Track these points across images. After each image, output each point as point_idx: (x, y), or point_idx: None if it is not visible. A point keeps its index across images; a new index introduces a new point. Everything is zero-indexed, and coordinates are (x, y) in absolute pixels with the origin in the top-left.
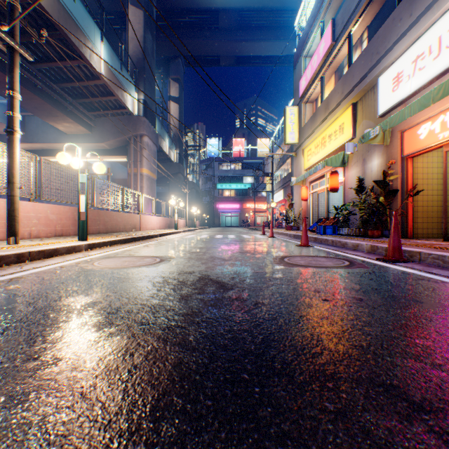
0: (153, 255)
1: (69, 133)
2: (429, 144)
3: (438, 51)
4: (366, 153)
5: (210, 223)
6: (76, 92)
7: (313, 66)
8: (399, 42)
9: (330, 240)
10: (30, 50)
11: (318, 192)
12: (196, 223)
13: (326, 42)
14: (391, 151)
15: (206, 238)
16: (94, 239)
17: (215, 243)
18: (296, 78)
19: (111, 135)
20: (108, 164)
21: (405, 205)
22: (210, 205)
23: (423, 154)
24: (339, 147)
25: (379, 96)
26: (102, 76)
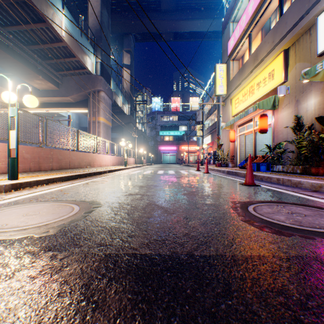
0: (77, 200)
1: (42, 89)
2: None
3: None
4: (300, 94)
5: (154, 161)
6: (44, 54)
7: (241, 26)
8: None
9: (275, 178)
10: (0, 14)
11: (246, 134)
12: (144, 161)
13: (256, 0)
14: None
15: (149, 174)
16: (32, 177)
17: (156, 179)
18: (224, 41)
19: (75, 90)
20: (76, 116)
21: None
22: (154, 147)
23: None
24: (268, 92)
25: (318, 35)
26: (63, 39)
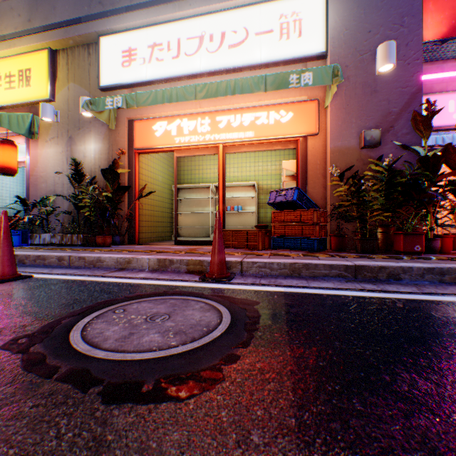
0: None
1: None
2: (166, 145)
3: (179, 53)
4: (77, 130)
5: None
6: None
7: None
8: (135, 12)
9: (56, 256)
10: None
11: None
12: None
13: None
14: (119, 139)
15: None
16: None
17: None
18: None
19: None
20: None
21: (135, 207)
22: None
23: (144, 155)
24: (20, 105)
25: (102, 62)
26: None
